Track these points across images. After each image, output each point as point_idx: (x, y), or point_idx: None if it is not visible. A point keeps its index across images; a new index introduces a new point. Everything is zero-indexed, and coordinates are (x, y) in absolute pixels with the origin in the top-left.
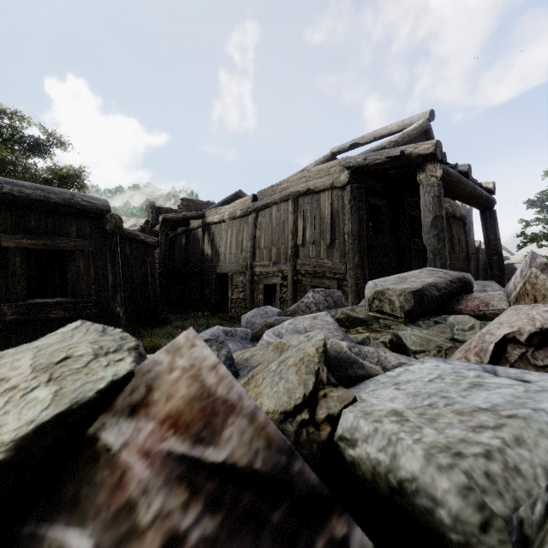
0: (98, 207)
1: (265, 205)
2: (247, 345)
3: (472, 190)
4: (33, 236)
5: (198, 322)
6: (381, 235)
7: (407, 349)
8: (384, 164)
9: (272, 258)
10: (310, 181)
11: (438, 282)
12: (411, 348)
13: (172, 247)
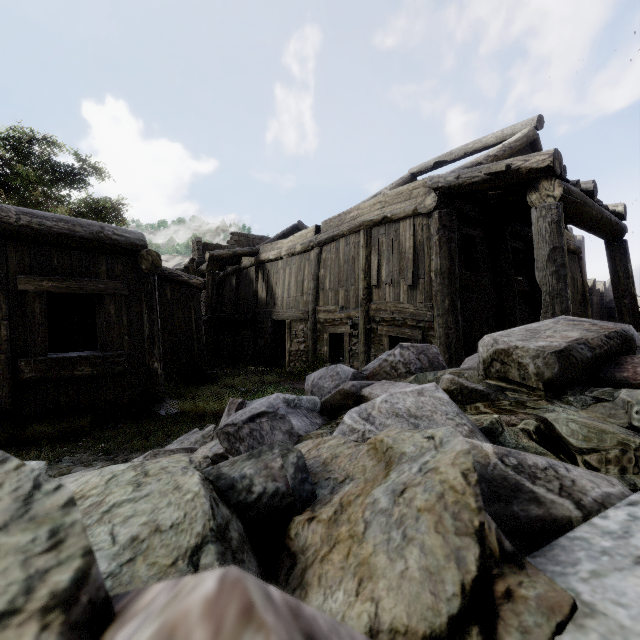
0: (131, 242)
1: (330, 237)
2: (315, 420)
3: (598, 214)
4: (55, 277)
5: (250, 379)
6: (477, 273)
7: (567, 445)
8: (483, 183)
9: (339, 302)
10: (386, 208)
11: (590, 338)
12: (574, 444)
13: (221, 289)
